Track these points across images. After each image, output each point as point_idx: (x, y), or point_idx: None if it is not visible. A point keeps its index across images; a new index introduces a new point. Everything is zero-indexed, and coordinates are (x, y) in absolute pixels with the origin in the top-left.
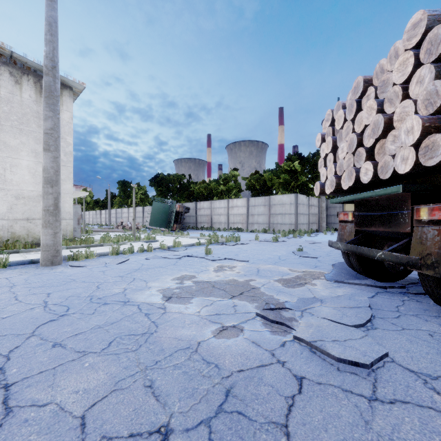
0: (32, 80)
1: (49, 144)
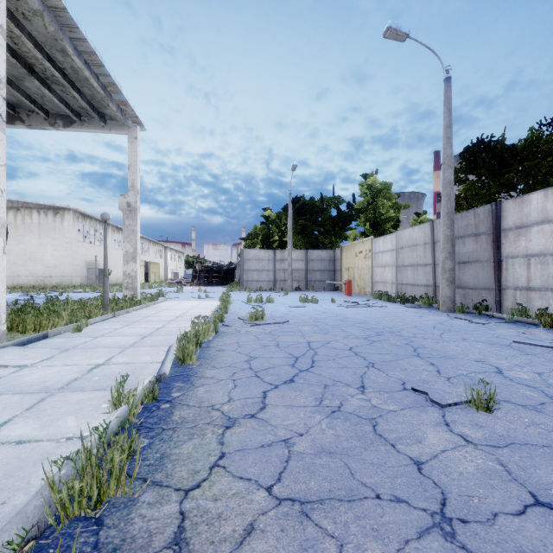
0: (52, 211)
1: None
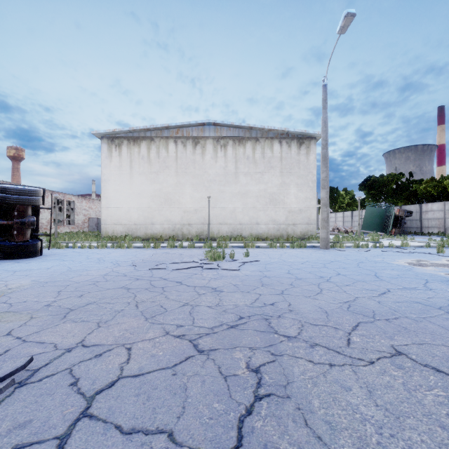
0: (295, 142)
1: (325, 185)
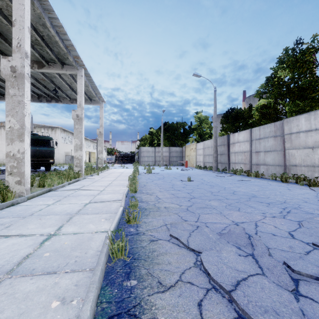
0: (50, 129)
1: None
